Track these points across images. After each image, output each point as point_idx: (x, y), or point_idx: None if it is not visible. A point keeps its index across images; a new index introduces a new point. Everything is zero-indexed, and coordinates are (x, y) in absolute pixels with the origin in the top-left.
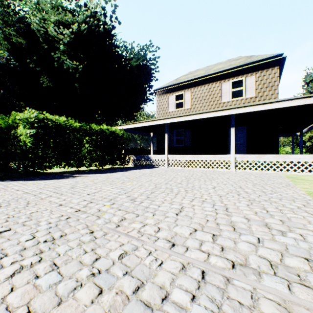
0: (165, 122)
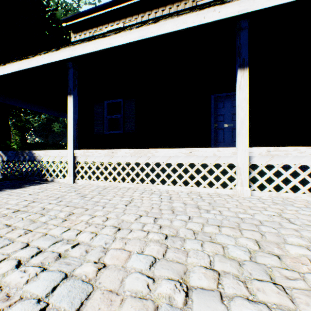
0: (58, 57)
